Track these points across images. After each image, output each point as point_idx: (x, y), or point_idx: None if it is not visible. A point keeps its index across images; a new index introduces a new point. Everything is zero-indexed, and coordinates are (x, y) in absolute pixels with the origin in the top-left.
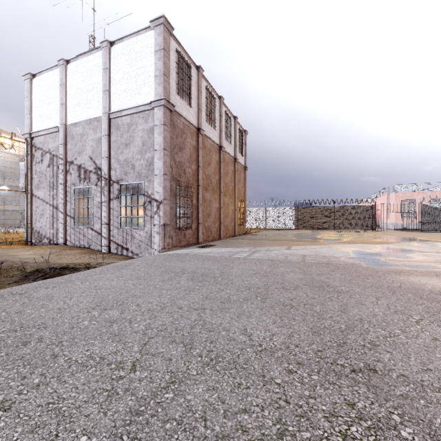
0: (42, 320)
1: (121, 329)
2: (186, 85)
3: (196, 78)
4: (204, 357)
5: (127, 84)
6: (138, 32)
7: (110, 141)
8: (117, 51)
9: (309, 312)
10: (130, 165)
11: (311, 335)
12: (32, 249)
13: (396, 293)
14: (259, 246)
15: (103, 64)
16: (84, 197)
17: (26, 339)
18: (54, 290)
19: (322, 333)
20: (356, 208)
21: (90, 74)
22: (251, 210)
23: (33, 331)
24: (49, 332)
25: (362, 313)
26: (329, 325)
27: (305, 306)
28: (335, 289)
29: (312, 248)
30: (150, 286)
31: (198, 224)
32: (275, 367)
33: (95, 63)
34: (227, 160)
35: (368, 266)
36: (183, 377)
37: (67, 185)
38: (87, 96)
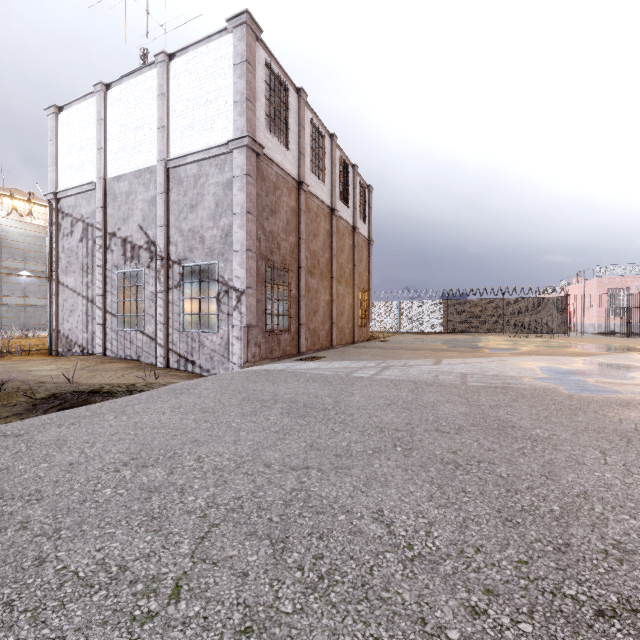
0: (38, 484)
1: (165, 505)
2: (281, 116)
3: (296, 107)
4: (308, 570)
5: (194, 116)
6: (210, 37)
7: (169, 202)
8: (179, 67)
9: (488, 477)
10: (198, 237)
11: (500, 527)
12: (56, 361)
13: (634, 443)
14: (391, 359)
15: (159, 87)
16: (131, 285)
17: (1, 522)
18: (70, 429)
19: (520, 521)
20: (537, 301)
21: (140, 104)
22: (378, 305)
23: (17, 507)
24: (43, 509)
25: (584, 480)
26: (529, 505)
27: (480, 465)
28: (525, 433)
29: (474, 362)
30: (221, 425)
31: (298, 325)
32: (444, 599)
33: (147, 86)
34: (343, 230)
35: (571, 393)
36: (267, 618)
37: (108, 267)
38: (135, 136)
